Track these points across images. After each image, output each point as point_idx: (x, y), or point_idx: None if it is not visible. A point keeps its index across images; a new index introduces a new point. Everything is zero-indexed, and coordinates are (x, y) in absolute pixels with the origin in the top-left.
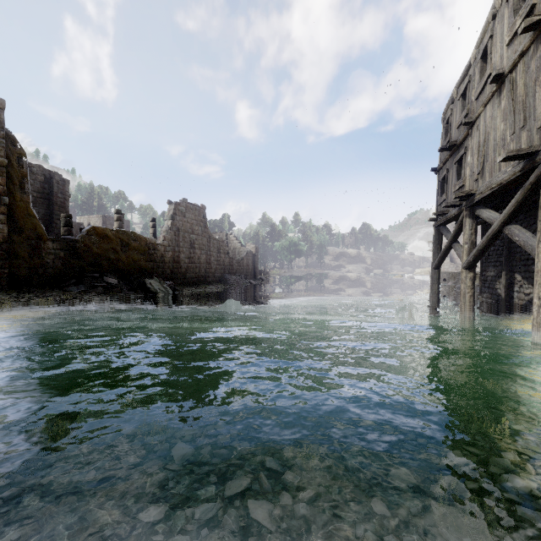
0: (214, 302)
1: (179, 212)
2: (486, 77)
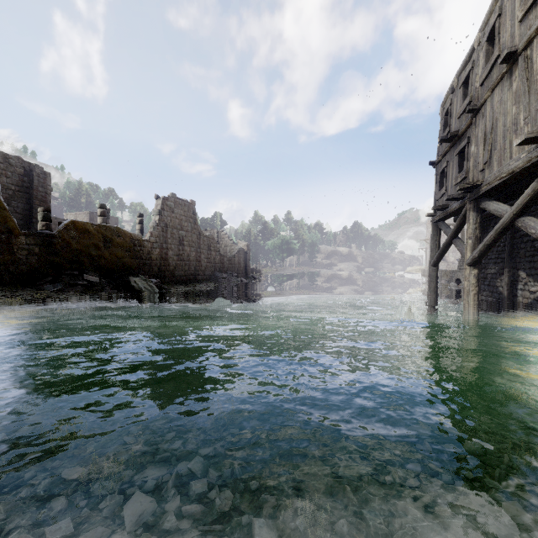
0: (203, 301)
1: (167, 207)
2: (493, 59)
